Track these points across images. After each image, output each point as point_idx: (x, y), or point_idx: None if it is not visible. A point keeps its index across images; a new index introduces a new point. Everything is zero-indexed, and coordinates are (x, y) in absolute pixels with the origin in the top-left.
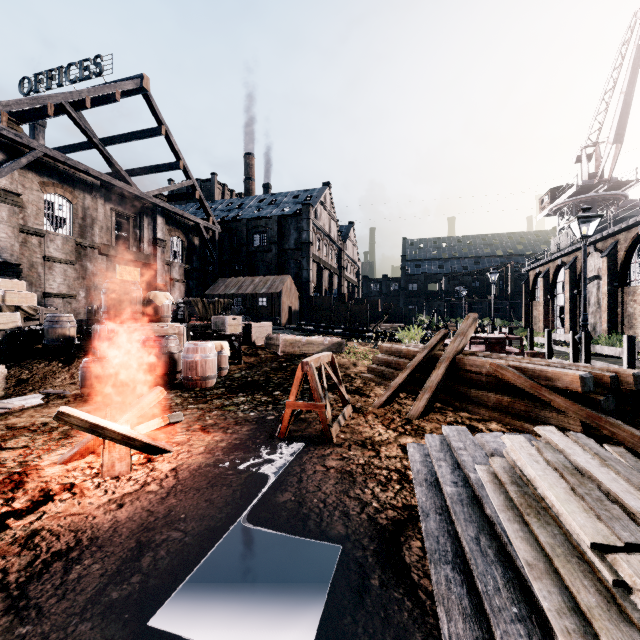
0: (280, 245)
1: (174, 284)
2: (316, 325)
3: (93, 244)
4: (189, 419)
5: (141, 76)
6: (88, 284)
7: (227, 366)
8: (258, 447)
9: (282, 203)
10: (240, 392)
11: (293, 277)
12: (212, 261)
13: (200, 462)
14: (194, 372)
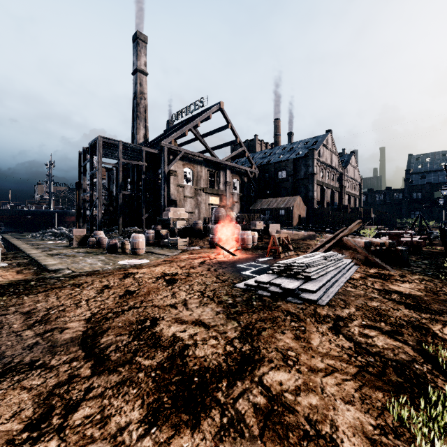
0: (294, 177)
1: (234, 204)
2: (313, 226)
3: (200, 188)
4: (242, 253)
5: (220, 102)
6: (199, 207)
7: (256, 242)
8: (259, 257)
9: (297, 149)
10: (259, 249)
11: (303, 196)
12: (254, 190)
13: (245, 258)
14: (244, 242)
